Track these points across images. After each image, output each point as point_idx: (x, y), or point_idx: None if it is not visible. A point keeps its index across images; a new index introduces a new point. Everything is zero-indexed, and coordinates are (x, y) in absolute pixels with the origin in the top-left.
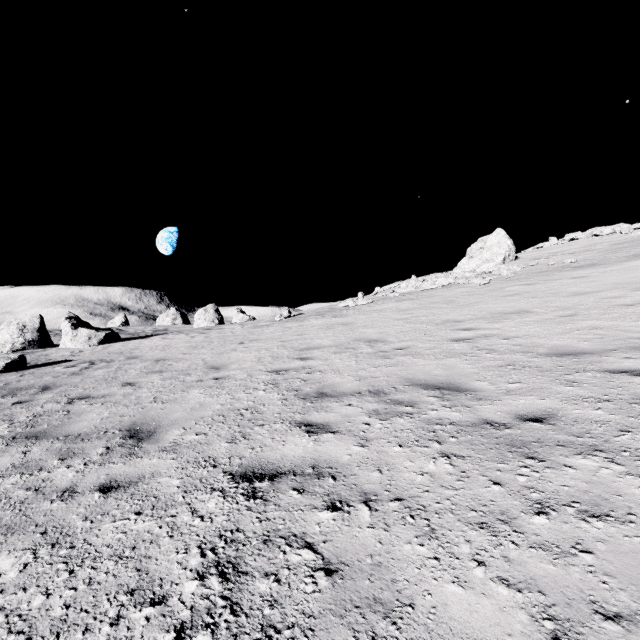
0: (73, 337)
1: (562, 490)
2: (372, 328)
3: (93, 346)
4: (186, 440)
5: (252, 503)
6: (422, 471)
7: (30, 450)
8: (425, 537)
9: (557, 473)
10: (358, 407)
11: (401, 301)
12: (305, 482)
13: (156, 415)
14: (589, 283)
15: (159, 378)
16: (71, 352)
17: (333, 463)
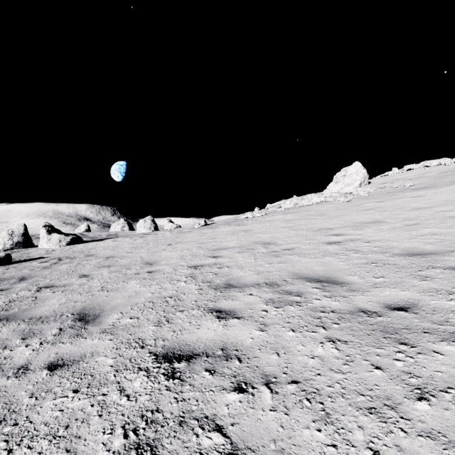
0: (48, 240)
1: (436, 376)
2: (266, 234)
3: (62, 246)
4: (122, 323)
5: (171, 383)
6: (313, 355)
7: (0, 330)
8: (321, 422)
9: (429, 359)
10: (257, 296)
11: (286, 214)
12: (216, 363)
13: (101, 301)
14: (425, 200)
15: (107, 271)
16: (46, 251)
17: (239, 346)
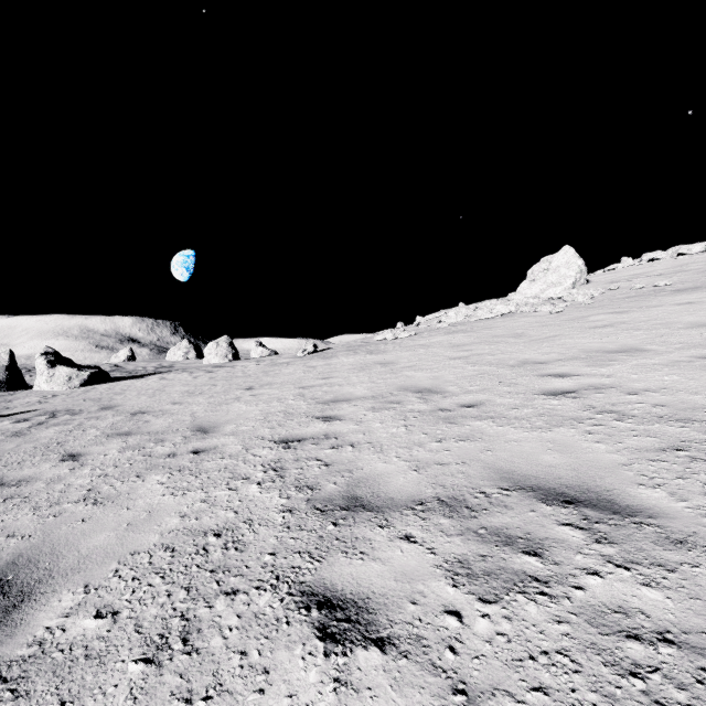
0: (49, 377)
1: None
2: (421, 370)
3: (74, 388)
4: (66, 637)
5: None
6: None
7: None
8: None
9: None
10: (425, 547)
11: (452, 333)
12: None
13: (64, 538)
14: None
15: (119, 447)
16: (41, 397)
17: None
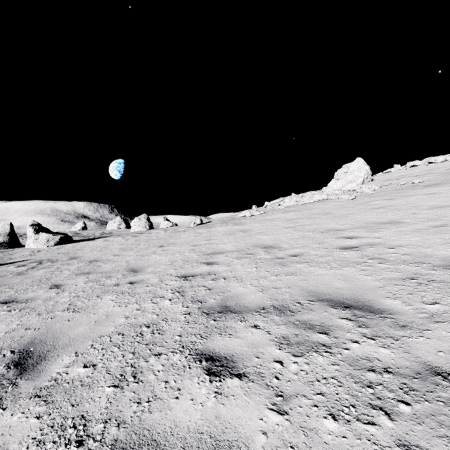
0: (35, 240)
1: None
2: (267, 235)
3: (50, 247)
4: (69, 376)
5: None
6: None
7: None
8: None
9: None
10: (265, 331)
11: (287, 212)
12: None
13: (59, 329)
14: (443, 198)
15: (84, 280)
16: (31, 252)
17: None
